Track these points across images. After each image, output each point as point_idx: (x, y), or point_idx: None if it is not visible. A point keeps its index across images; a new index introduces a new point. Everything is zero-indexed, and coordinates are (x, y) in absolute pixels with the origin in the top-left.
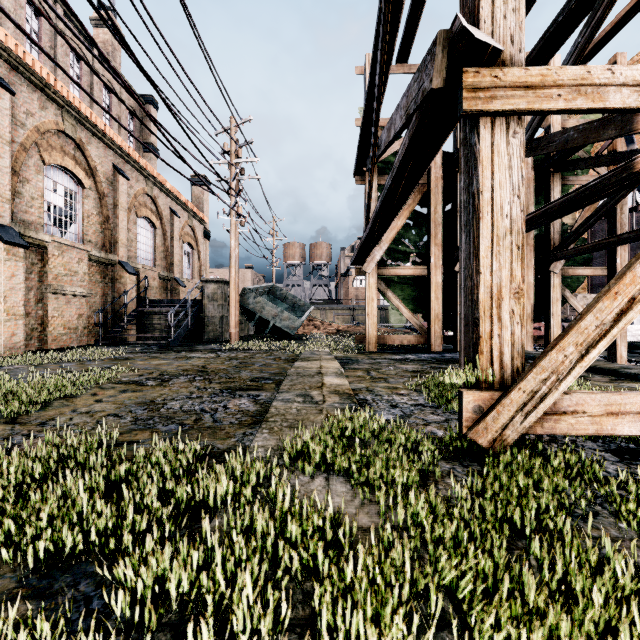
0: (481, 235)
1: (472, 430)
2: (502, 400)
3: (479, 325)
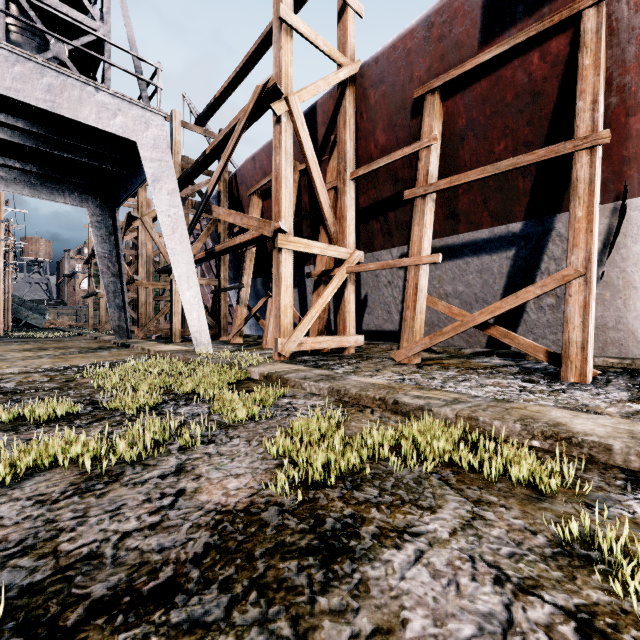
0: (101, 310)
1: (99, 329)
2: (102, 326)
3: (101, 319)
